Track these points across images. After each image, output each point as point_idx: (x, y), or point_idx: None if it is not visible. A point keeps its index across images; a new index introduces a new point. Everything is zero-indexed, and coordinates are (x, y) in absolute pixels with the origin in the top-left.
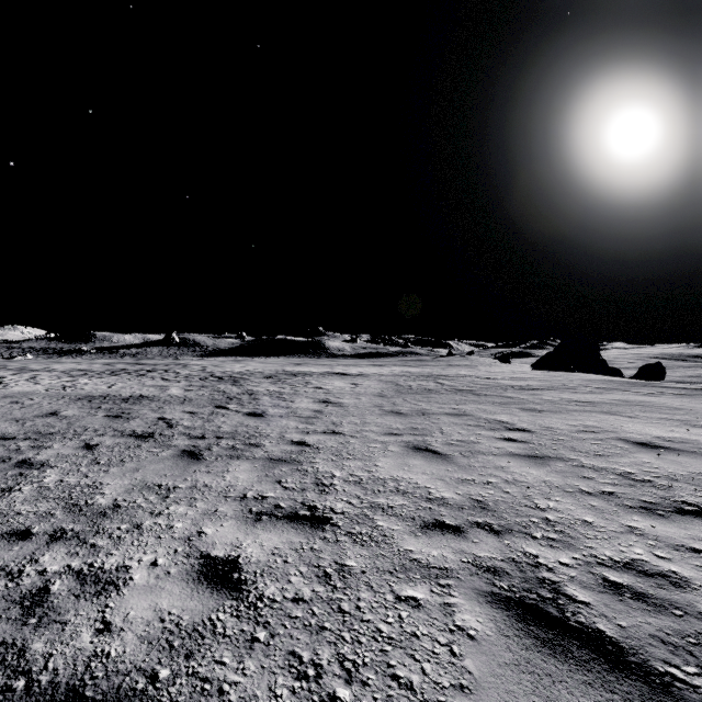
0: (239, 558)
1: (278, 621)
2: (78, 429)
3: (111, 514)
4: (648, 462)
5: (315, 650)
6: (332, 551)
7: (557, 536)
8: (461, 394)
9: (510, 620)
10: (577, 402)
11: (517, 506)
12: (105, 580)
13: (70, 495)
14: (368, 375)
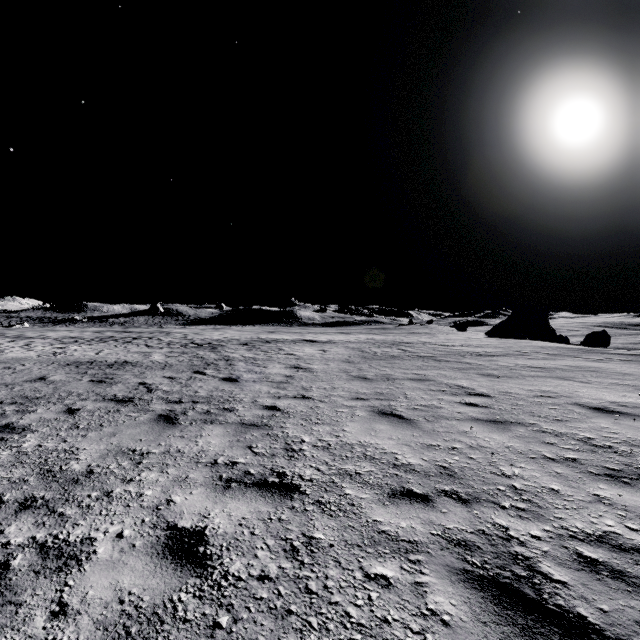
0: (206, 530)
1: (241, 603)
2: (63, 393)
3: (83, 481)
4: (606, 427)
5: (280, 639)
6: (300, 521)
7: (526, 506)
8: (422, 360)
9: (485, 602)
10: (531, 367)
11: (483, 473)
12: (68, 554)
13: (46, 460)
14: (335, 342)
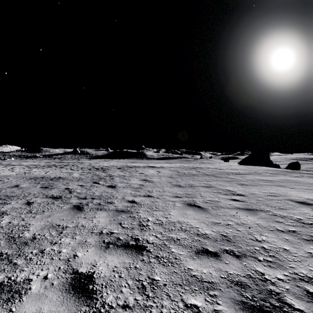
0: (94, 274)
1: None
2: (26, 194)
3: (29, 243)
4: (307, 212)
5: None
6: (147, 269)
7: (272, 259)
8: (208, 176)
9: None
10: (263, 180)
11: (245, 239)
12: (15, 290)
13: (12, 231)
14: (164, 167)
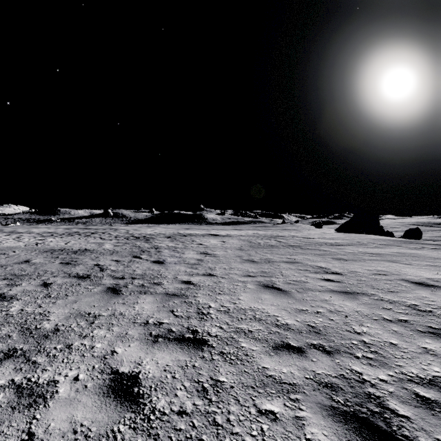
0: (139, 374)
1: (165, 433)
2: (41, 272)
3: (51, 337)
4: (426, 296)
5: None
6: (209, 368)
7: (373, 356)
8: (292, 248)
9: (349, 433)
10: (369, 253)
11: (340, 330)
12: (37, 393)
13: (26, 321)
14: (232, 236)
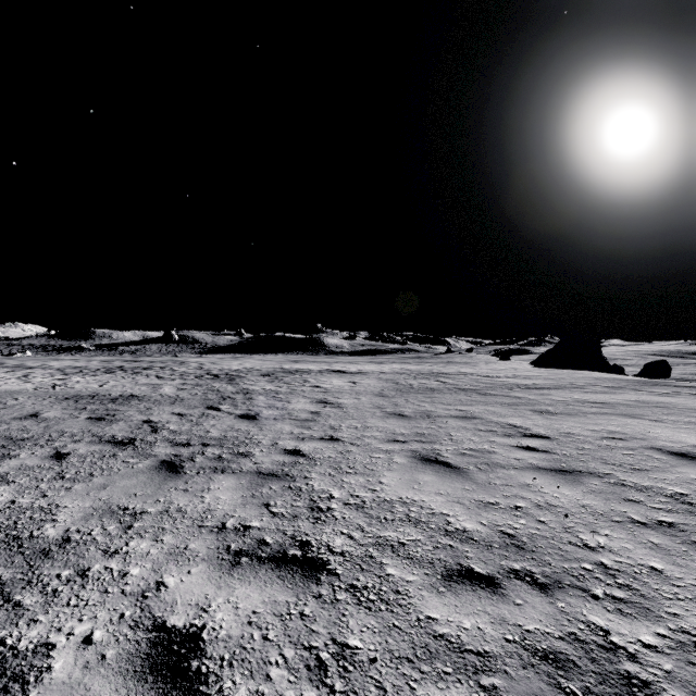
0: (203, 631)
1: None
2: (54, 434)
3: (55, 553)
4: None
5: None
6: (329, 619)
7: (625, 595)
8: (465, 393)
9: None
10: (591, 402)
11: (559, 543)
12: (12, 672)
13: (16, 522)
14: (367, 373)
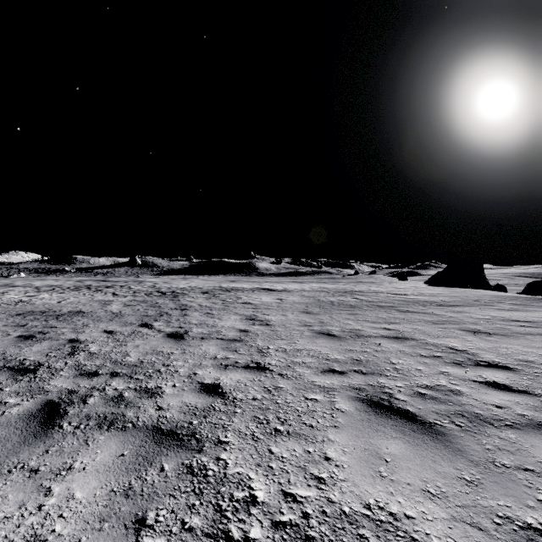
0: None
1: None
2: None
3: None
4: None
5: None
6: None
7: None
8: (384, 310)
9: None
10: (514, 321)
11: None
12: None
13: None
14: (291, 291)
